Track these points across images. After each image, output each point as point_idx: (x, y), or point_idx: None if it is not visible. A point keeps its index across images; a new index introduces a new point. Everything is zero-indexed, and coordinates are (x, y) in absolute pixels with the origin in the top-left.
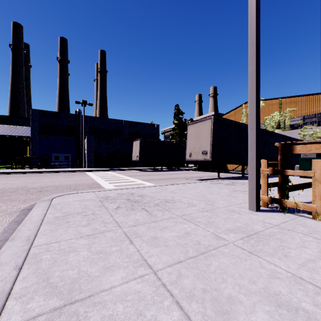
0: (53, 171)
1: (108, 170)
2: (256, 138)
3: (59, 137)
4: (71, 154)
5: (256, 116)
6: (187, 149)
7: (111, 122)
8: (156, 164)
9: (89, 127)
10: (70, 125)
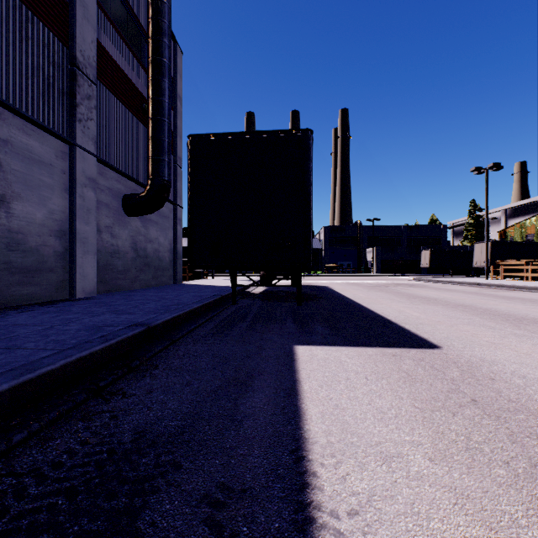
0: (360, 275)
1: (398, 275)
2: (486, 260)
3: (343, 247)
4: (353, 262)
5: (486, 255)
6: (474, 260)
7: (388, 229)
8: (445, 271)
9: (367, 236)
10: (351, 236)
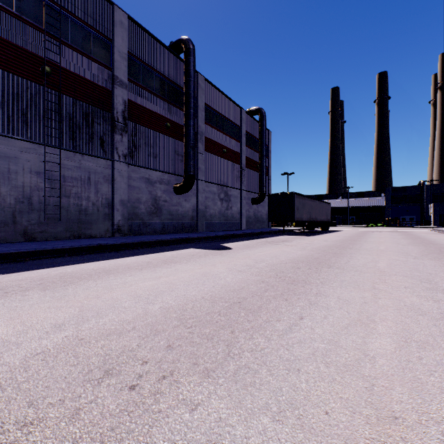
0: (411, 227)
1: None
2: None
3: (405, 204)
4: (415, 216)
5: None
6: None
7: None
8: None
9: (432, 193)
10: (414, 194)
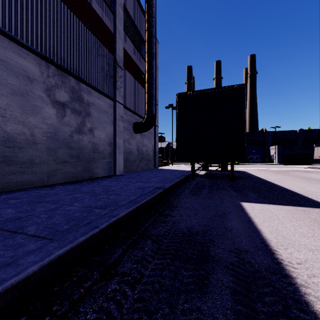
0: (265, 164)
1: (295, 164)
2: None
3: (253, 146)
4: (259, 155)
5: None
6: None
7: (287, 132)
8: None
9: (271, 138)
10: (259, 138)
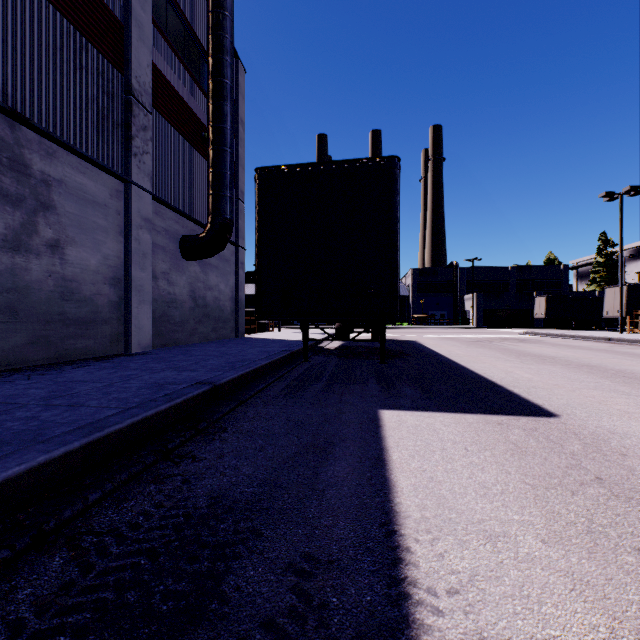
0: (456, 327)
1: (505, 328)
2: (620, 309)
3: (435, 294)
4: (447, 311)
5: (620, 302)
6: (604, 308)
7: (492, 270)
8: (566, 322)
9: (466, 280)
10: (446, 280)
